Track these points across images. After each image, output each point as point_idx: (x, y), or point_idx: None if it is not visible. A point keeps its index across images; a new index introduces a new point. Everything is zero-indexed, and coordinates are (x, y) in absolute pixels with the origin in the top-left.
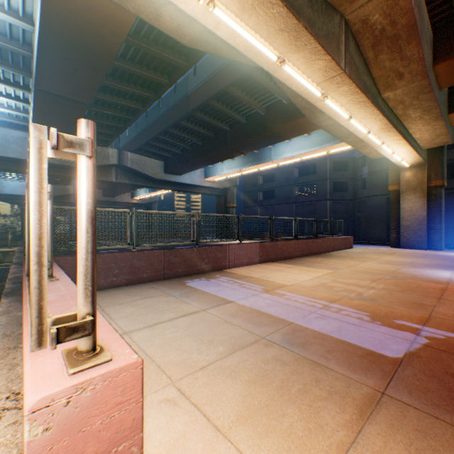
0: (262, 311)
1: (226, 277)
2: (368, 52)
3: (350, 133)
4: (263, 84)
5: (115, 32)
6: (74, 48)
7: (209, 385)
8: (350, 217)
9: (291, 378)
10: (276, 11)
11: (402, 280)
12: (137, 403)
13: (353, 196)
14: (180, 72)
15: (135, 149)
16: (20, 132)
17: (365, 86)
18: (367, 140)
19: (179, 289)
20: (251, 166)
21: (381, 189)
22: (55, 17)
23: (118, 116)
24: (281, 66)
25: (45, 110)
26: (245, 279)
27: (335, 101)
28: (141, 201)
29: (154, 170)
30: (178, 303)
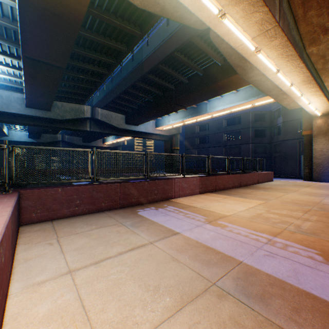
0: (207, 245)
1: (172, 207)
2: (298, 9)
3: (273, 87)
4: (202, 48)
5: (79, 0)
6: (48, 17)
7: None
8: (268, 156)
9: None
10: None
11: None
12: None
13: (270, 141)
14: (135, 40)
15: (104, 106)
16: (19, 94)
17: (294, 40)
18: (289, 92)
19: (131, 219)
20: (191, 117)
21: (294, 134)
22: None
23: (89, 80)
24: (221, 19)
25: (32, 74)
26: (188, 209)
27: (266, 55)
28: (110, 146)
29: (118, 122)
30: (128, 234)
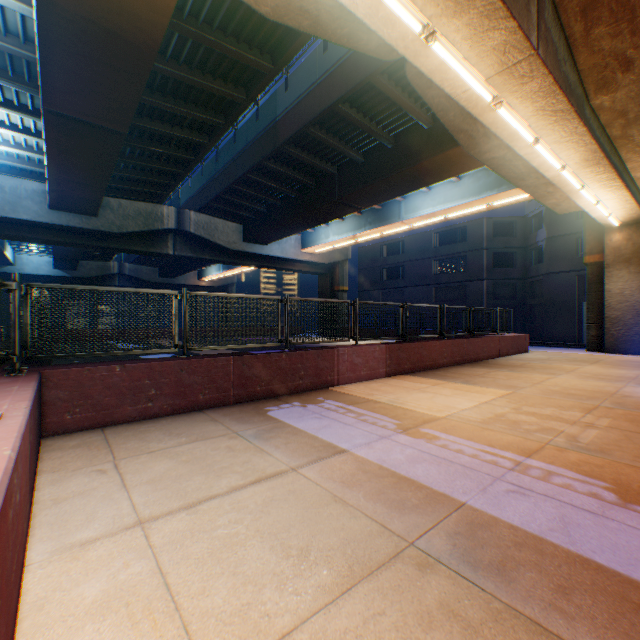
0: (400, 473)
1: (334, 401)
2: (574, 24)
3: (528, 172)
4: (391, 96)
5: (154, 4)
6: (94, 37)
7: None
8: (519, 305)
9: None
10: None
11: (637, 410)
12: None
13: (523, 274)
14: (262, 80)
15: (201, 206)
16: (37, 183)
17: (567, 82)
18: (559, 180)
19: (255, 424)
20: (370, 229)
21: (568, 262)
22: None
23: (174, 156)
24: (428, 43)
25: (63, 145)
26: (365, 406)
27: (514, 110)
28: (212, 284)
29: (228, 237)
30: (249, 452)
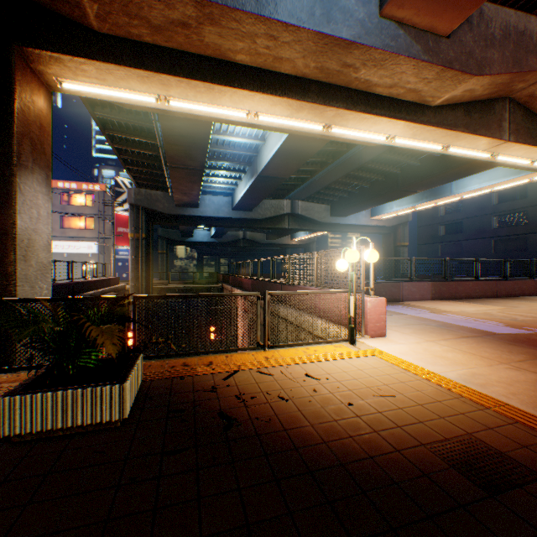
0: (426, 318)
1: (400, 305)
2: None
3: None
4: None
5: (320, 142)
6: (292, 154)
7: (398, 328)
8: None
9: (435, 331)
10: (437, 132)
11: None
12: (384, 308)
13: None
14: None
15: (305, 198)
16: (226, 197)
17: None
18: None
19: None
20: (426, 202)
21: None
22: (288, 144)
23: (299, 177)
24: (445, 150)
25: (256, 186)
26: (416, 307)
27: (507, 155)
28: (299, 242)
29: (320, 215)
30: None
